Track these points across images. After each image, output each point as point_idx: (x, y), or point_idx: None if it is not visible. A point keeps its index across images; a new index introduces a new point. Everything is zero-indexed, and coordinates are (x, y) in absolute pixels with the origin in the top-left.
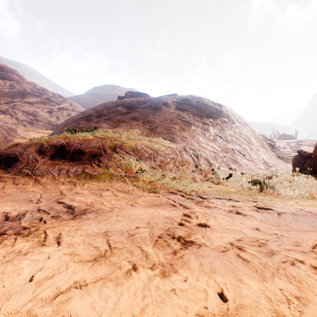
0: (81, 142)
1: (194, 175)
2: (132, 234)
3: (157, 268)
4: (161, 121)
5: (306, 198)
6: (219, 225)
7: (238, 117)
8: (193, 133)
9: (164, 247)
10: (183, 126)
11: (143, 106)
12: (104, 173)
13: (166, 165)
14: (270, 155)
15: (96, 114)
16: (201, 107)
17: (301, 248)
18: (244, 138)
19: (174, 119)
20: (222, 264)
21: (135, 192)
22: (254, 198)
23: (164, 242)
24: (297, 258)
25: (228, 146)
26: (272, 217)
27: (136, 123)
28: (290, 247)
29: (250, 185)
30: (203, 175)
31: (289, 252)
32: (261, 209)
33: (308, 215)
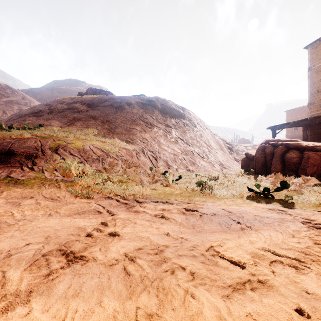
0: (13, 141)
1: (142, 177)
2: (10, 254)
3: (5, 300)
4: (122, 121)
5: (236, 197)
6: (131, 233)
7: (200, 121)
8: (154, 135)
9: (40, 269)
10: (144, 127)
11: (104, 104)
12: (35, 178)
13: (113, 167)
14: (227, 157)
15: (48, 110)
16: (165, 109)
17: (194, 252)
18: (204, 141)
19: (136, 120)
20: (97, 282)
21: (65, 199)
22: (190, 199)
23: (44, 262)
24: (182, 265)
25: (188, 149)
26: (193, 219)
27: (94, 122)
28: (184, 252)
29: (195, 186)
30: (151, 178)
31: (179, 258)
32: (189, 211)
33: (226, 215)
